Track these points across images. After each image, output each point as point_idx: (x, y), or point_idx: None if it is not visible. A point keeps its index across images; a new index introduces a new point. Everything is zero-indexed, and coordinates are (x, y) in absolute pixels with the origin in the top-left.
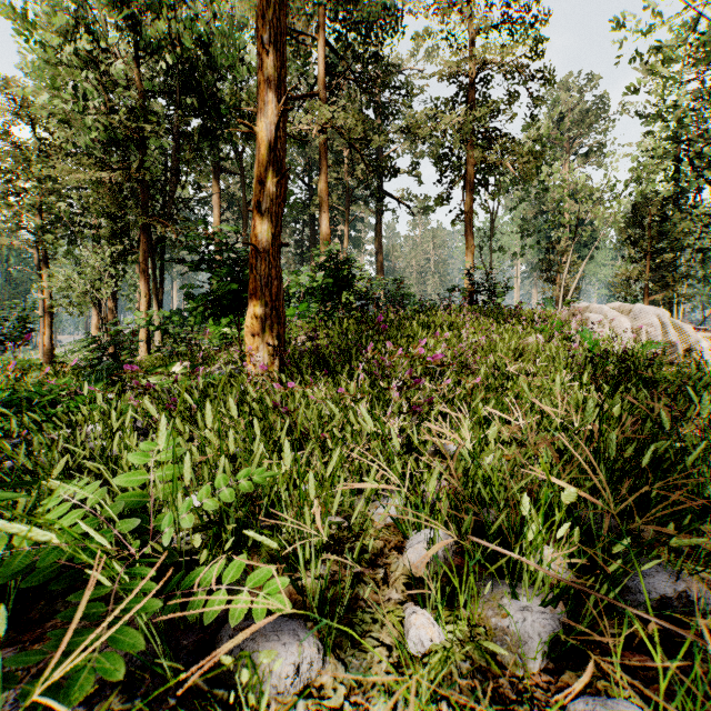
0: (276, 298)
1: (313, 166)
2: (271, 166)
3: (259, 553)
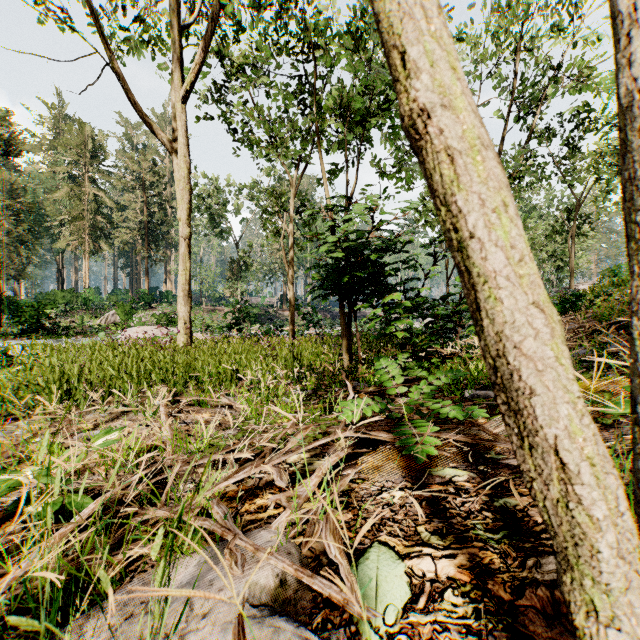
0: None
1: None
2: None
3: None
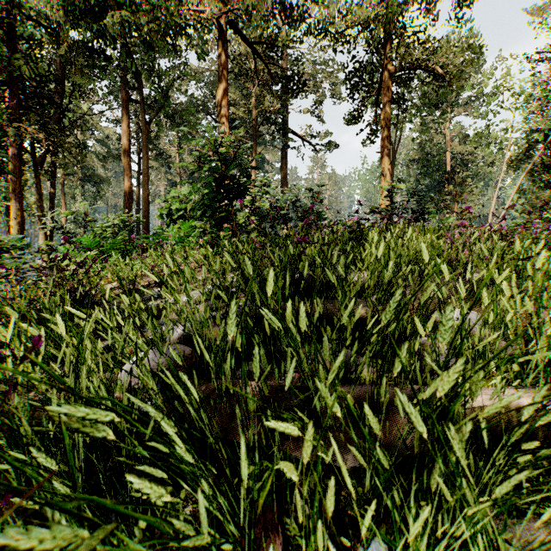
0: None
1: None
2: None
3: None
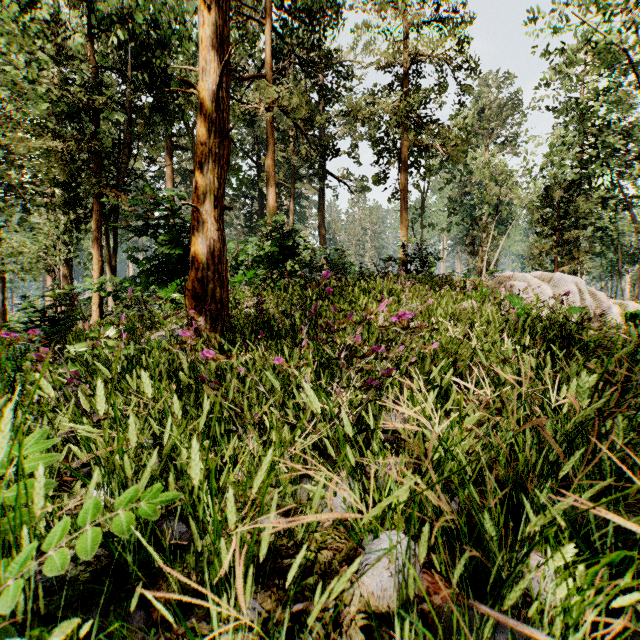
0: (218, 261)
1: (262, 145)
2: (213, 126)
3: (167, 583)
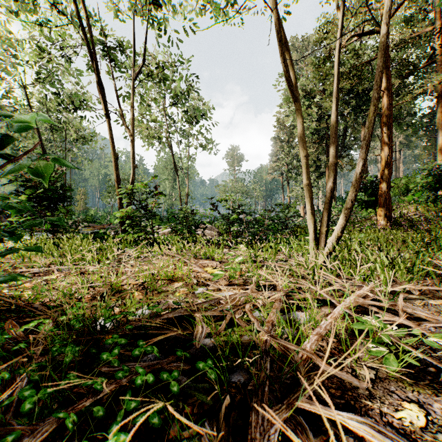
0: (387, 205)
1: None
2: (386, 165)
3: None
